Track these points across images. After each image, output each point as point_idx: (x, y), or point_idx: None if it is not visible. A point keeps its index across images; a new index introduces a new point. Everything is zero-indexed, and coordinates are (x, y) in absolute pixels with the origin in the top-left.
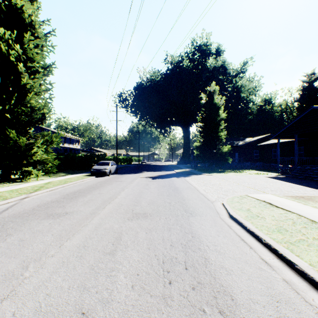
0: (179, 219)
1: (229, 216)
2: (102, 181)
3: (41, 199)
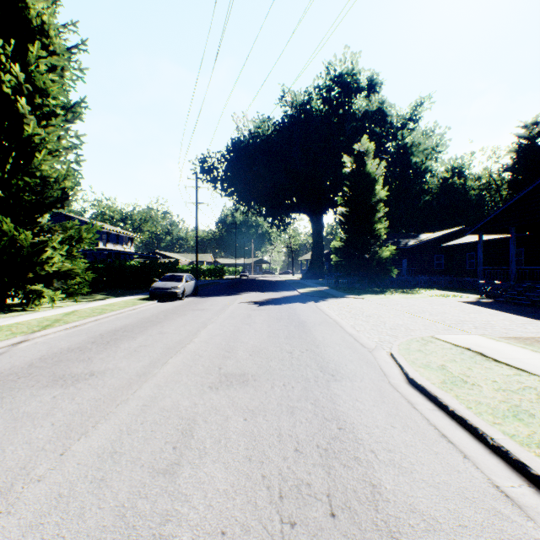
0: (309, 387)
1: (408, 380)
2: (168, 310)
3: (50, 344)
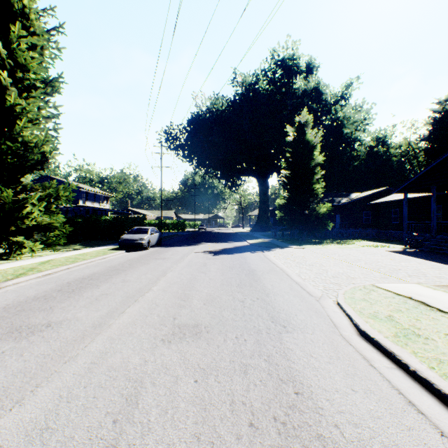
0: (262, 340)
1: (359, 332)
2: (134, 259)
3: (19, 293)
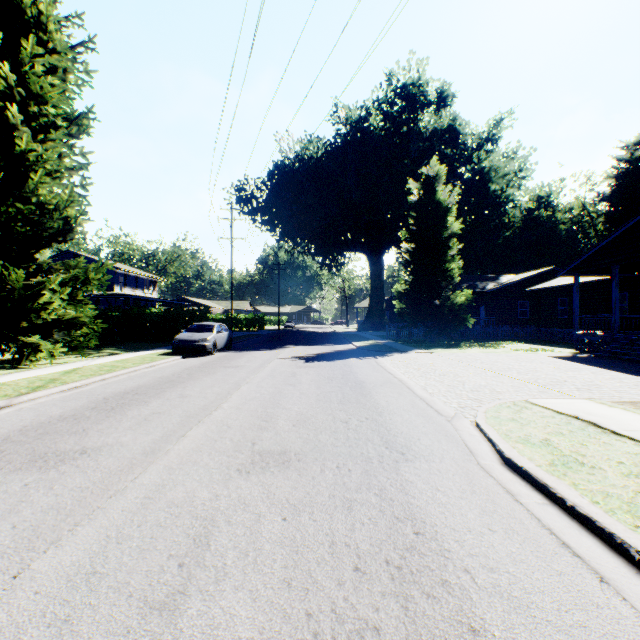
0: (372, 470)
1: (503, 461)
2: (194, 367)
3: (38, 411)
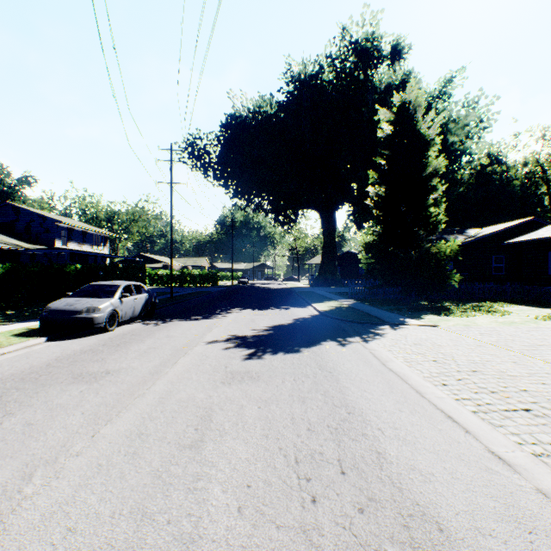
0: None
1: None
2: (11, 377)
3: None
